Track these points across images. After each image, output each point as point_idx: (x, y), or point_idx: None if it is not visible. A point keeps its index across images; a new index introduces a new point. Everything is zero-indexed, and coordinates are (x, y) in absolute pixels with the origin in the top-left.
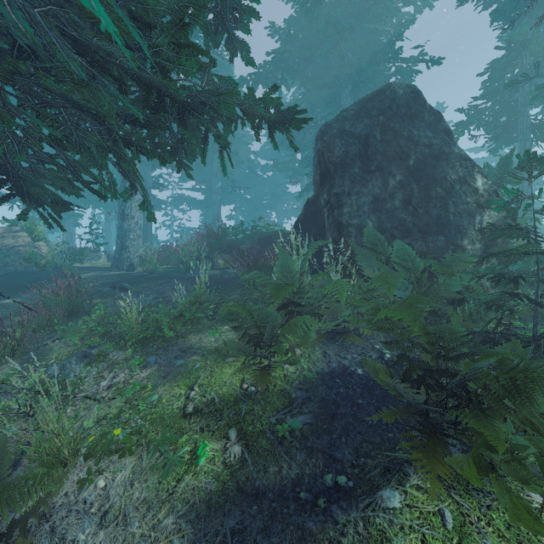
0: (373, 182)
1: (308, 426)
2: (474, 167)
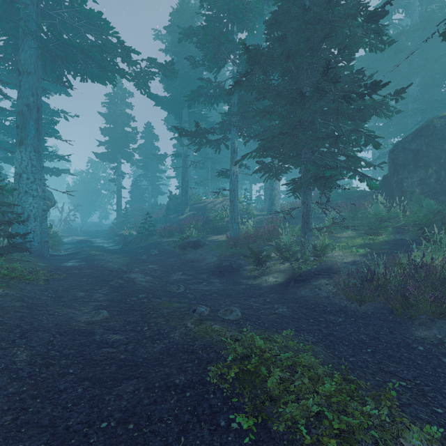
0: (420, 171)
1: (389, 246)
2: None
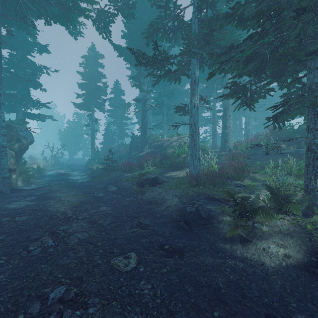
0: None
1: None
2: None
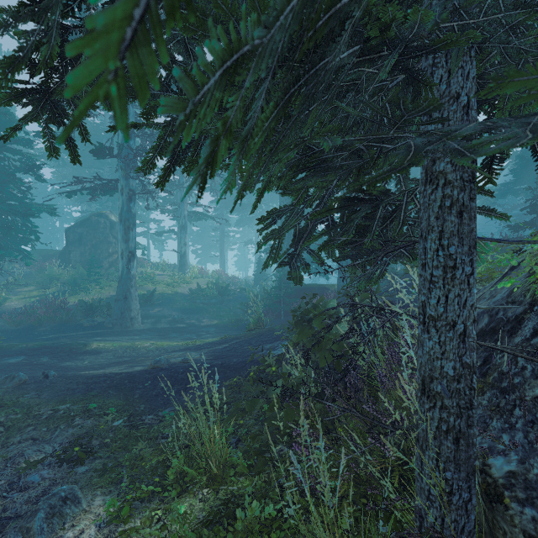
0: (82, 248)
1: (53, 295)
2: (112, 245)
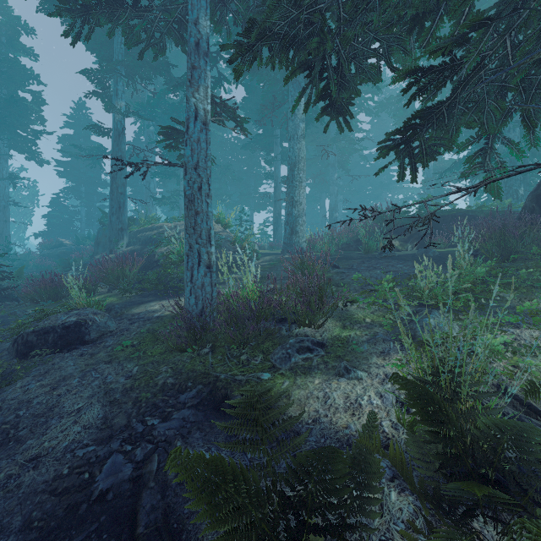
0: None
1: None
2: None
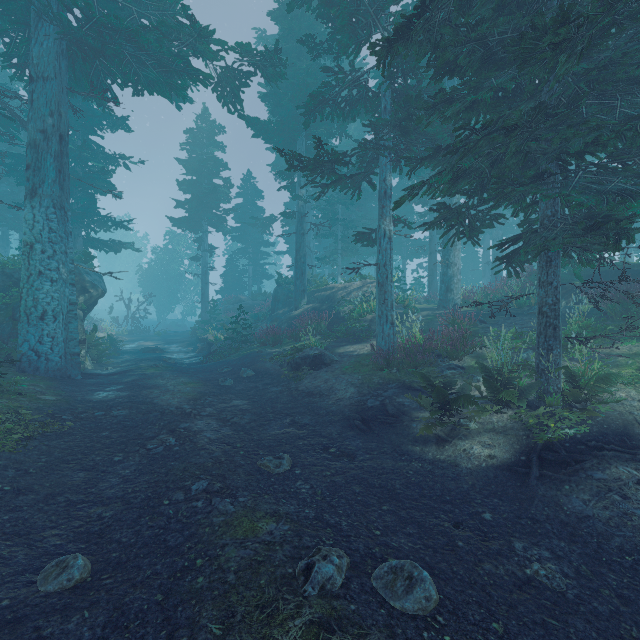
0: None
1: None
2: None
